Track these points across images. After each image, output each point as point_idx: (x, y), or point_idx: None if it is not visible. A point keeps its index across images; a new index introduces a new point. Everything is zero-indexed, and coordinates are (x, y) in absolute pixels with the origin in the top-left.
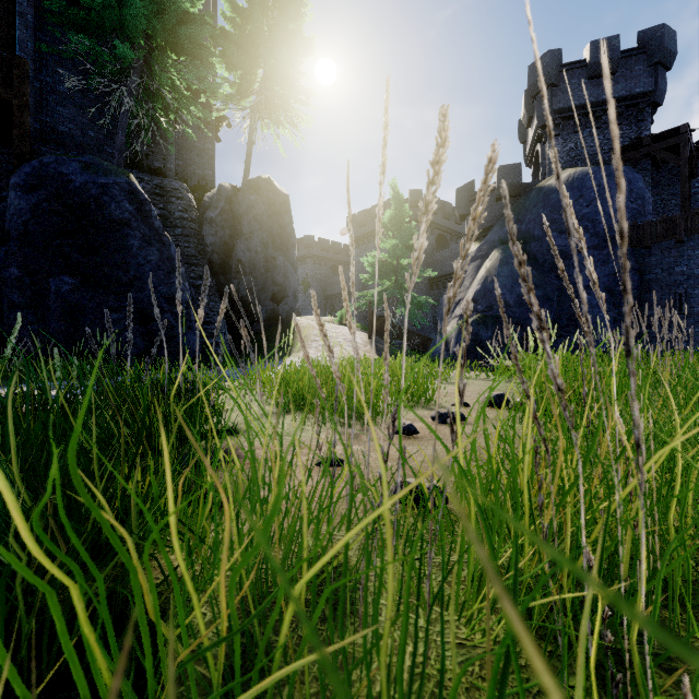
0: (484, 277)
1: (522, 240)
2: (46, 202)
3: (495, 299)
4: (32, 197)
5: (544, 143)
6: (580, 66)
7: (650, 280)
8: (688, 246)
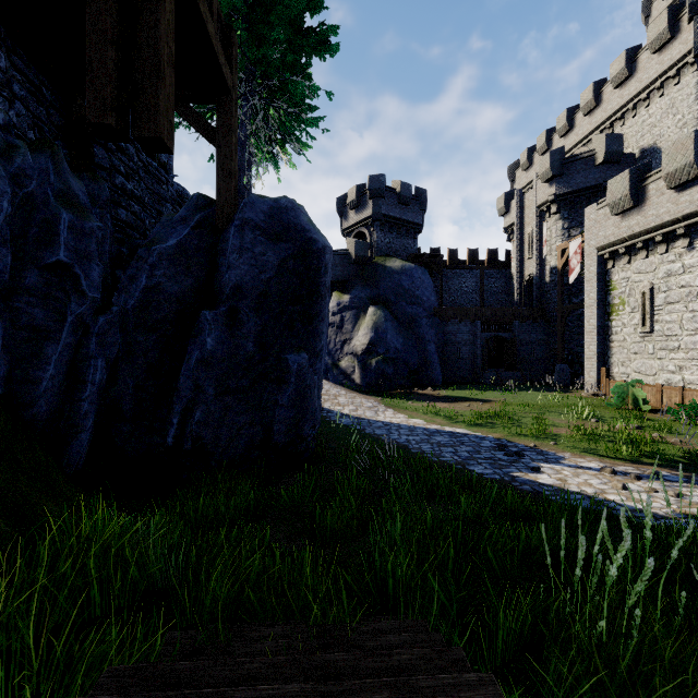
0: (374, 328)
1: (384, 303)
2: (292, 259)
3: (390, 346)
4: (280, 248)
5: (372, 231)
6: (395, 192)
7: (448, 339)
8: (462, 324)
